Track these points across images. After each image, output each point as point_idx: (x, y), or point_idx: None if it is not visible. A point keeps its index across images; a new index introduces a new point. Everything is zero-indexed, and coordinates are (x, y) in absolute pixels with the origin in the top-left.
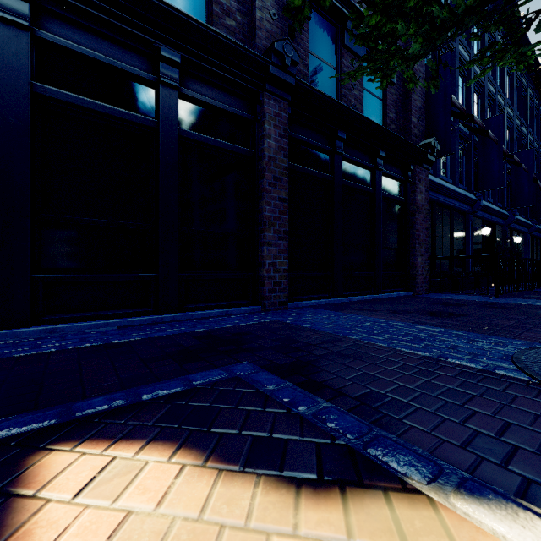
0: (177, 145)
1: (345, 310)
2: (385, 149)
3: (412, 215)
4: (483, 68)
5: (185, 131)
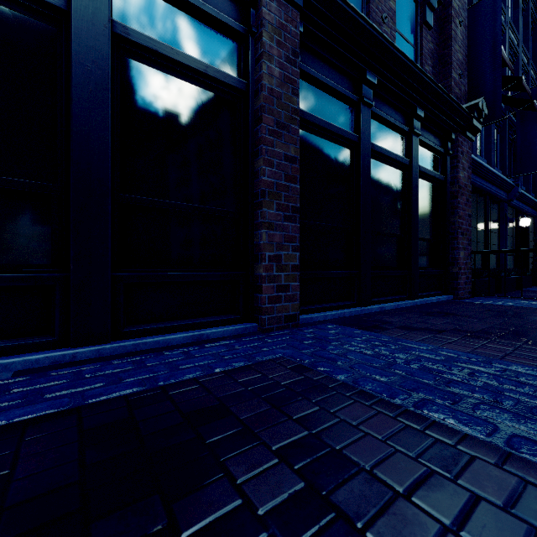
0: (109, 47)
1: (386, 329)
2: (423, 107)
3: (453, 198)
4: (517, 34)
5: (125, 27)
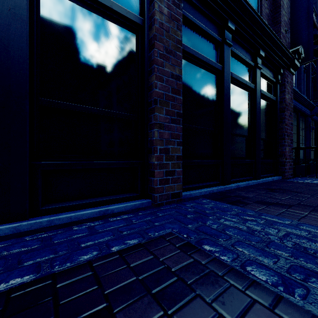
0: None
1: (247, 203)
2: (264, 49)
3: (282, 112)
4: (316, 11)
5: None
